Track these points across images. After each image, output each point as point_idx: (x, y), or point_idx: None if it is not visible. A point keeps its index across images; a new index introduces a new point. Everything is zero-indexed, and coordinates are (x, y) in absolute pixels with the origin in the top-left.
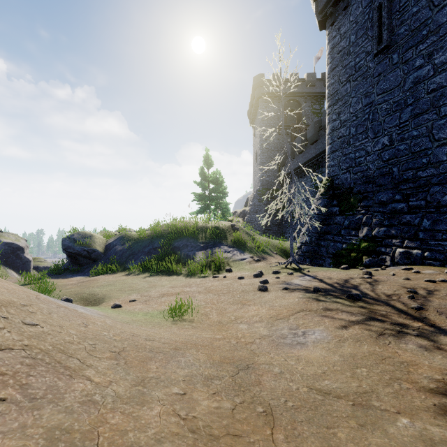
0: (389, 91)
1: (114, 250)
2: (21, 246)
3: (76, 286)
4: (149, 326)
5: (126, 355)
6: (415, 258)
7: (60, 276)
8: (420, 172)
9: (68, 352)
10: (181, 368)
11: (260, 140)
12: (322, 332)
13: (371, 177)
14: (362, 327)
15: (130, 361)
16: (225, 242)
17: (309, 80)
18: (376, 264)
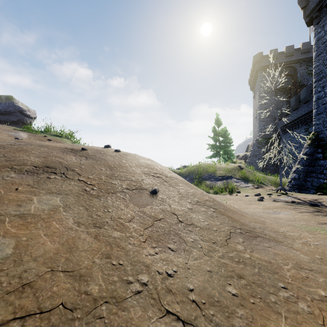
0: None
1: None
2: None
3: None
4: None
5: None
6: None
7: None
8: None
9: None
10: None
11: (258, 102)
12: (288, 213)
13: None
14: (309, 213)
15: None
16: (235, 176)
17: (304, 48)
18: None
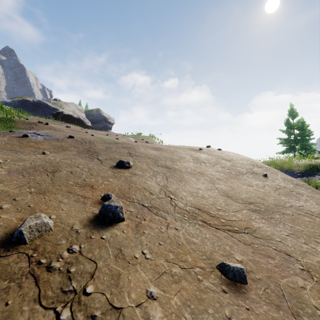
0: None
1: None
2: None
3: None
4: None
5: None
6: None
7: None
8: None
9: None
10: None
11: None
12: None
13: None
14: None
15: None
16: (319, 173)
17: None
18: None
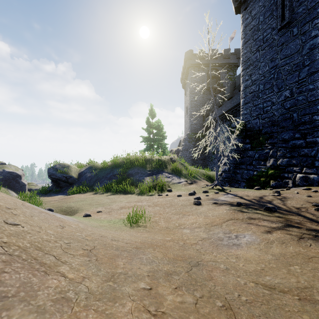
0: (290, 56)
1: (85, 176)
2: (19, 174)
3: (57, 201)
4: (112, 230)
5: (96, 252)
6: (312, 181)
7: (46, 195)
8: (315, 116)
9: (44, 249)
10: (144, 264)
11: (189, 98)
12: (251, 236)
13: (276, 121)
14: (284, 232)
15: (101, 258)
16: (166, 170)
17: (225, 54)
18: (280, 186)
